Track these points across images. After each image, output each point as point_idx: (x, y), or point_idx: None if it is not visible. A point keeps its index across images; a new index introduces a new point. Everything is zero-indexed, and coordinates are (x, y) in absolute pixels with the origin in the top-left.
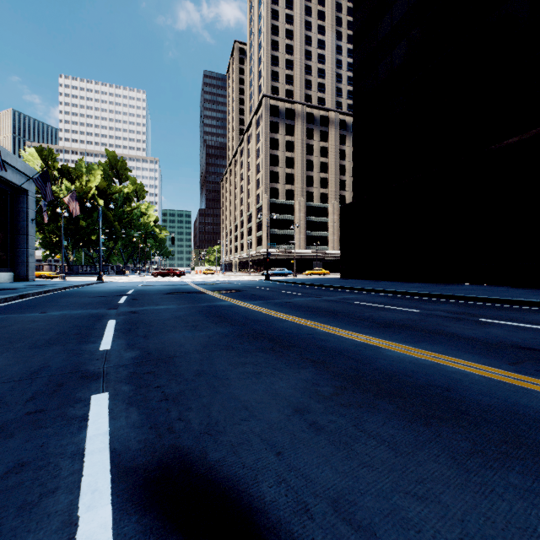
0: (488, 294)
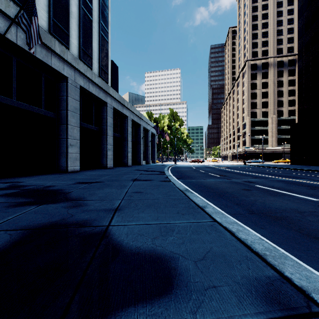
0: None
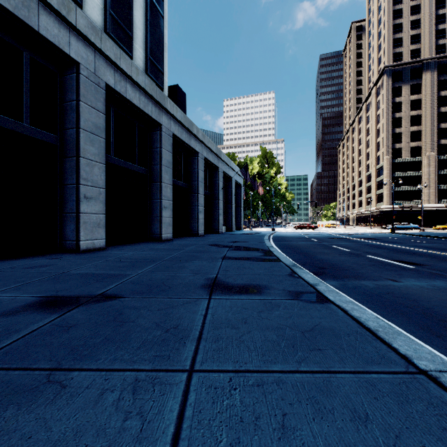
0: None
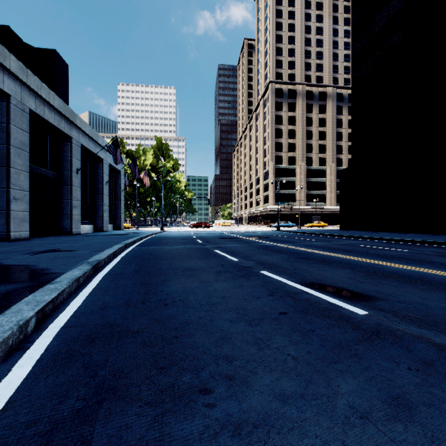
0: None
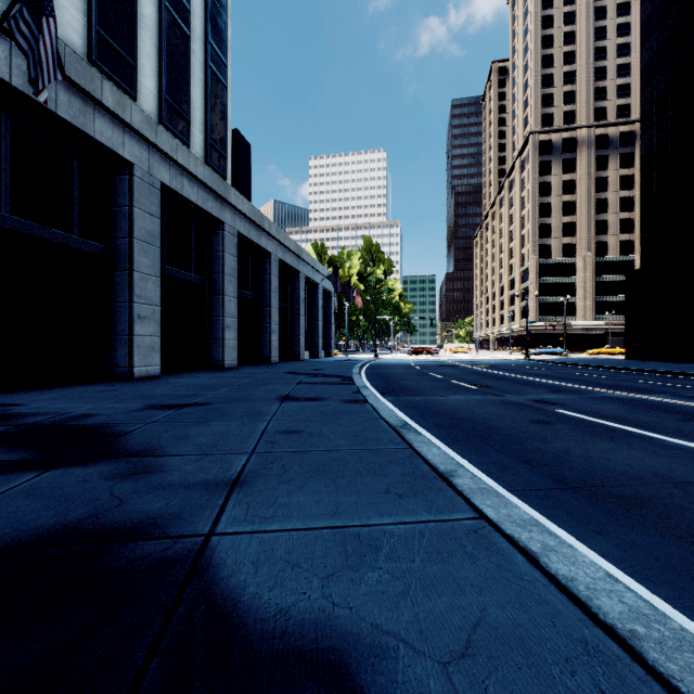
0: None
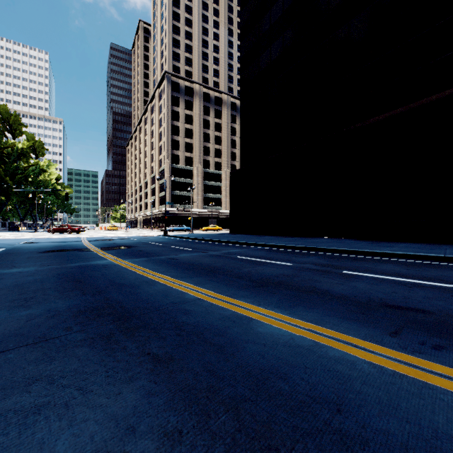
0: (343, 246)
